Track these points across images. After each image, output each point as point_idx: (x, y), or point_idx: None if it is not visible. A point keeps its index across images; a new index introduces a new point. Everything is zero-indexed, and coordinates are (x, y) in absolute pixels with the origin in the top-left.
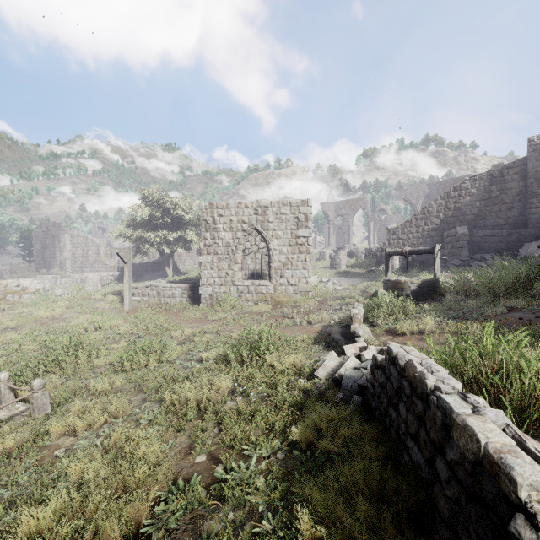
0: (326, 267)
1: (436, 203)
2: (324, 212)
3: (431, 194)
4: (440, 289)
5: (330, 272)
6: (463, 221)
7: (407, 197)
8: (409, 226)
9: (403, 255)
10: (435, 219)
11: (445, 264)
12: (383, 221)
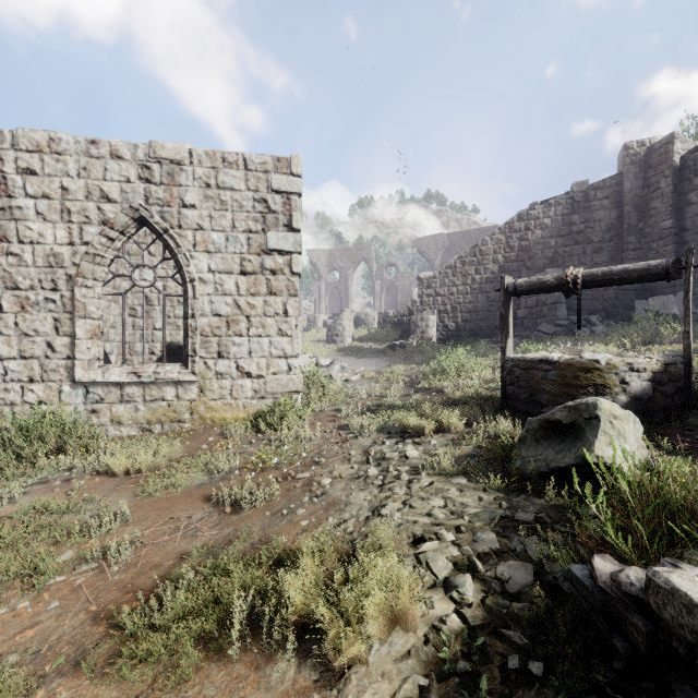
0: (321, 341)
1: (493, 239)
2: (312, 263)
3: (452, 247)
4: None
5: (327, 348)
6: (532, 268)
7: (423, 250)
8: (452, 274)
9: (563, 289)
10: (492, 264)
11: (525, 332)
12: (393, 280)
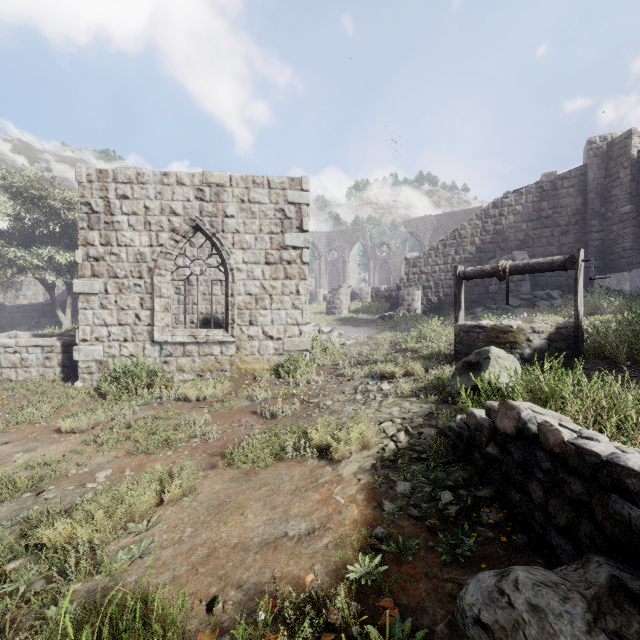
0: (321, 313)
1: (471, 224)
2: (314, 244)
3: (440, 227)
4: (593, 344)
5: (327, 318)
6: (505, 249)
7: (413, 230)
8: (435, 255)
9: (497, 275)
10: (469, 246)
11: (495, 305)
12: (385, 258)
